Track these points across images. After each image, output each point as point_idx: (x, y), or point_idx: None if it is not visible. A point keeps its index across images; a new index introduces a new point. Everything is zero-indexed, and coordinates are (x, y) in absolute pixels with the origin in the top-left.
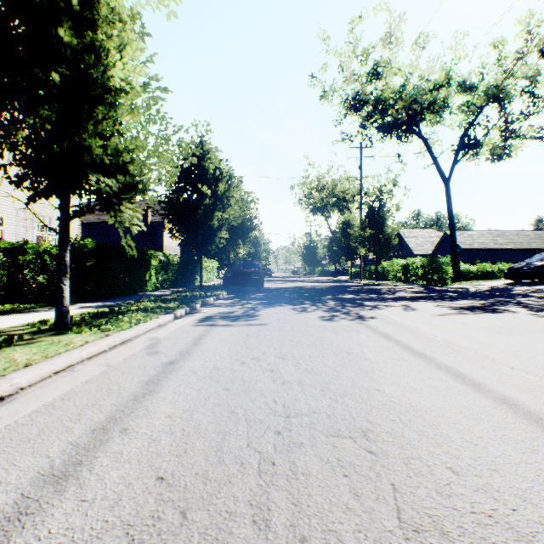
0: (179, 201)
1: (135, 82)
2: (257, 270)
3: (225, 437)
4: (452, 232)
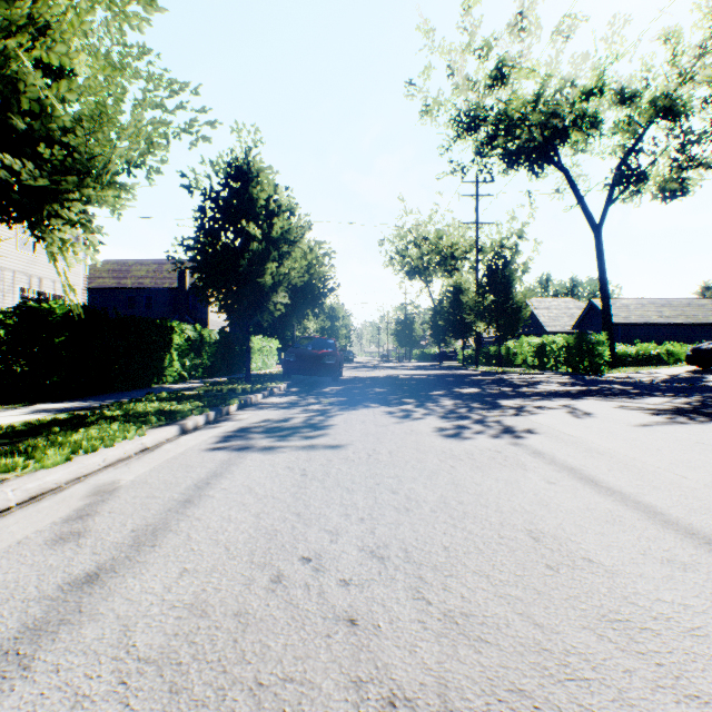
0: (214, 246)
1: None
2: (333, 352)
3: None
4: (605, 299)
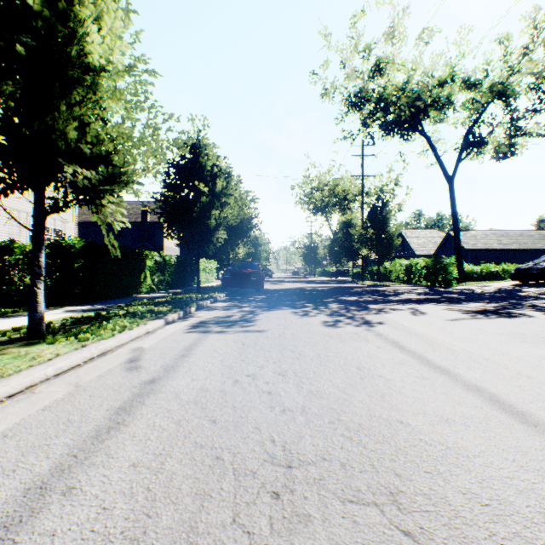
0: (175, 198)
1: (115, 59)
2: (257, 271)
3: (203, 503)
4: (456, 232)
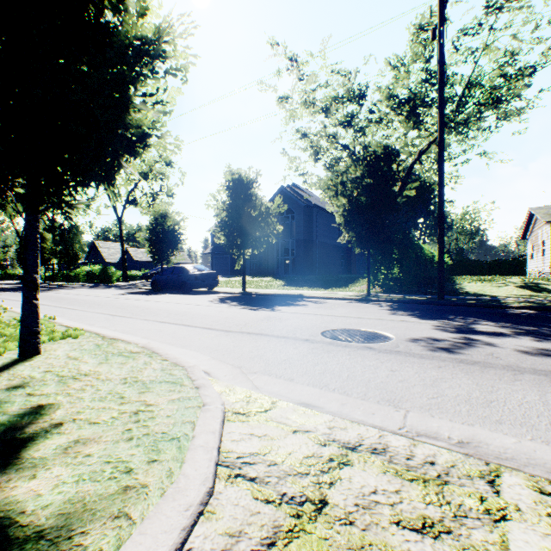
0: None
1: None
2: None
3: None
4: (124, 251)
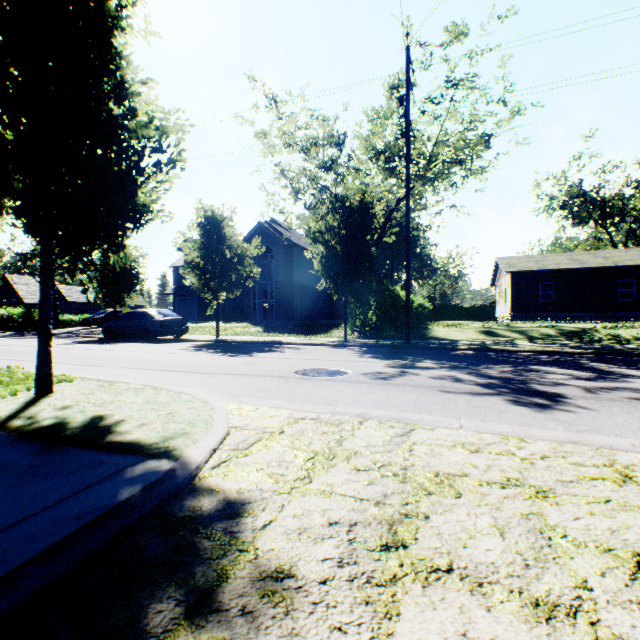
0: None
1: None
2: None
3: None
4: (54, 290)
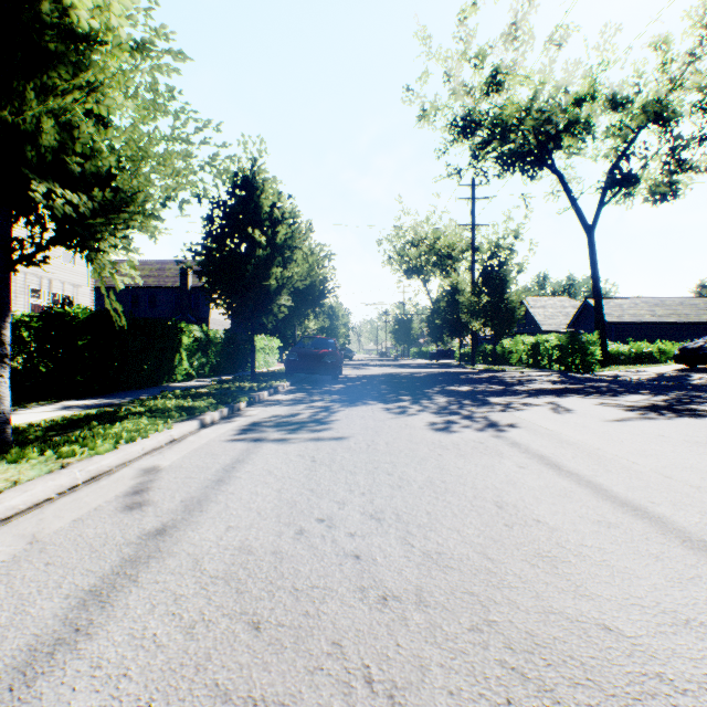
0: (221, 252)
1: (114, 19)
2: (333, 351)
3: None
4: (598, 299)
